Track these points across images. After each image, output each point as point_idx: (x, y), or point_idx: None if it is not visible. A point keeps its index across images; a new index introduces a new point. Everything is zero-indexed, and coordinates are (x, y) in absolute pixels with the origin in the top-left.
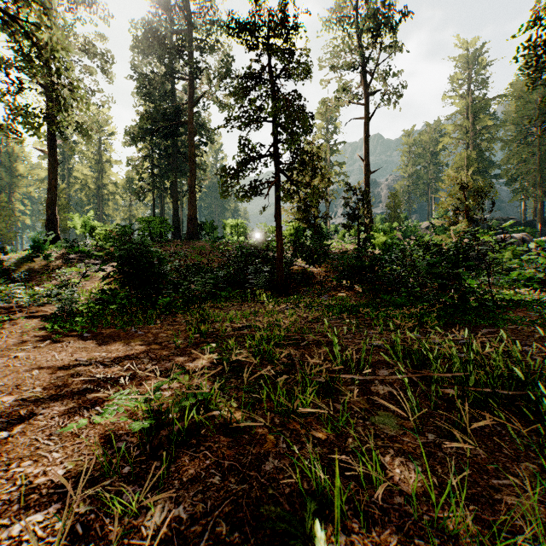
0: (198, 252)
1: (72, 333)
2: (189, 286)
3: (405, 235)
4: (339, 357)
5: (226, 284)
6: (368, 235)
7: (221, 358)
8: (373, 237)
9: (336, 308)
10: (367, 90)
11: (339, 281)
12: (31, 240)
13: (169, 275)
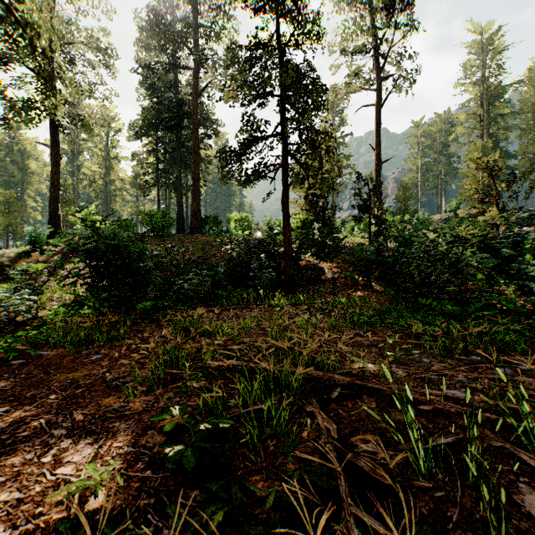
0: (200, 246)
1: (1, 356)
2: (181, 285)
3: (416, 228)
4: (422, 450)
5: (228, 281)
6: (380, 227)
7: (180, 455)
8: (386, 230)
9: (363, 317)
10: (377, 75)
11: (354, 279)
12: (27, 234)
13: (152, 273)
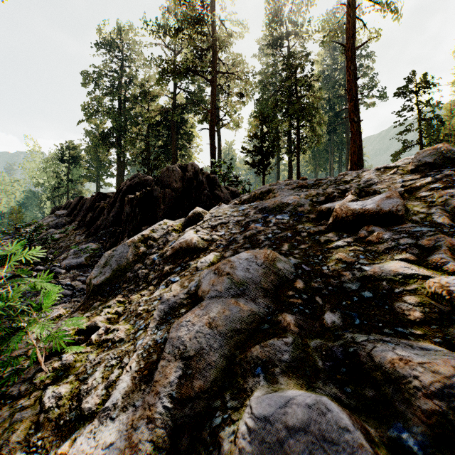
0: None
1: None
2: None
3: None
4: None
5: None
6: None
7: None
8: None
9: None
10: None
11: None
12: None
13: None
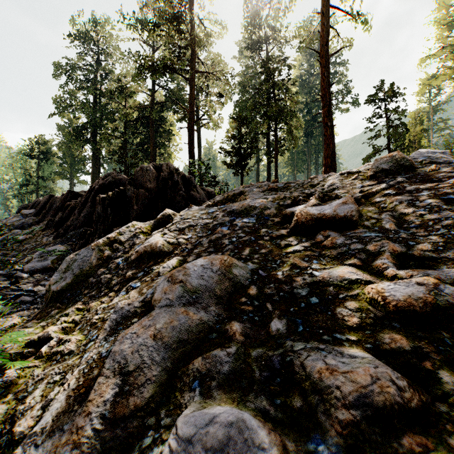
0: None
1: None
2: None
3: None
4: None
5: None
6: None
7: None
8: None
9: None
10: None
11: None
12: None
13: None
